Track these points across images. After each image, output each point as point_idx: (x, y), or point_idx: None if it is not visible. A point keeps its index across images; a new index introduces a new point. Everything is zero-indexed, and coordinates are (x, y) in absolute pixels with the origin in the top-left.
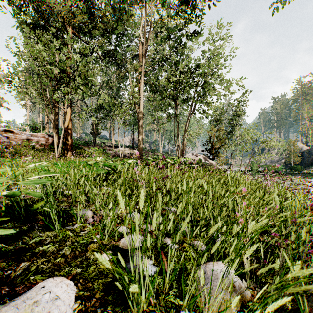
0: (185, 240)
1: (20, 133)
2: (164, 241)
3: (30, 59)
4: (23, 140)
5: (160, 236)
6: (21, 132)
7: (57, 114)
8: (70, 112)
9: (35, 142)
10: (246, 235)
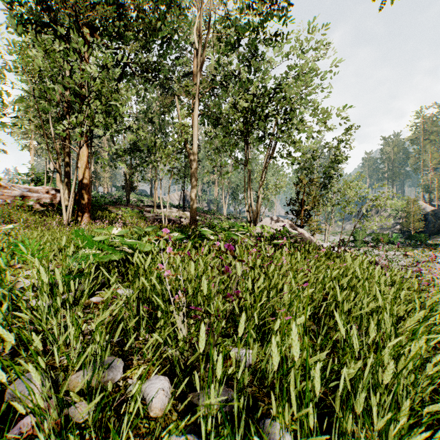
0: None
1: (10, 186)
2: None
3: (19, 71)
4: (15, 197)
5: None
6: (12, 185)
7: (68, 158)
8: (86, 155)
9: (34, 200)
10: None
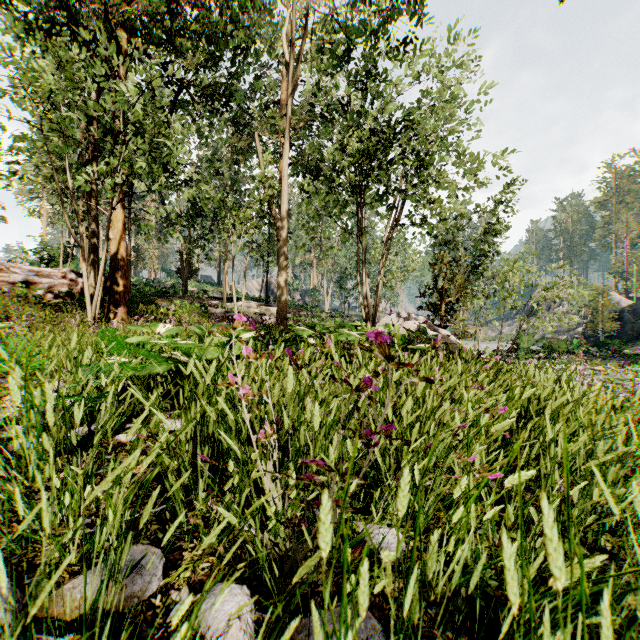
0: None
1: (8, 267)
2: None
3: (19, 92)
4: (15, 283)
5: None
6: (11, 265)
7: (95, 226)
8: (122, 221)
9: (44, 289)
10: None
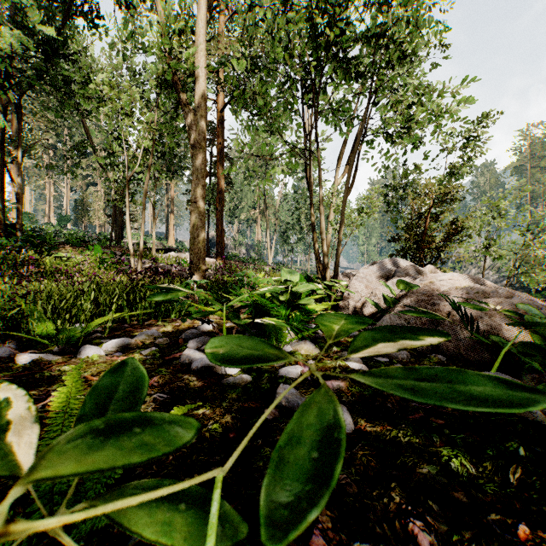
0: None
1: None
2: None
3: None
4: None
5: None
6: None
7: None
8: None
9: None
10: None
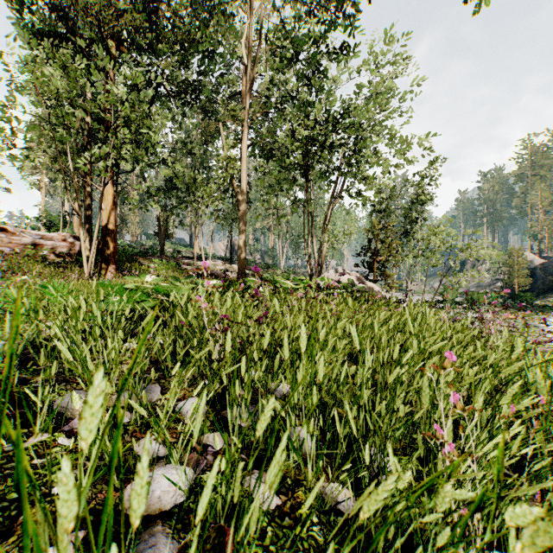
0: (301, 480)
1: (19, 232)
2: (246, 485)
3: (32, 94)
4: (25, 245)
5: (223, 490)
6: (21, 230)
7: (89, 198)
8: (112, 194)
9: (48, 249)
10: (487, 530)
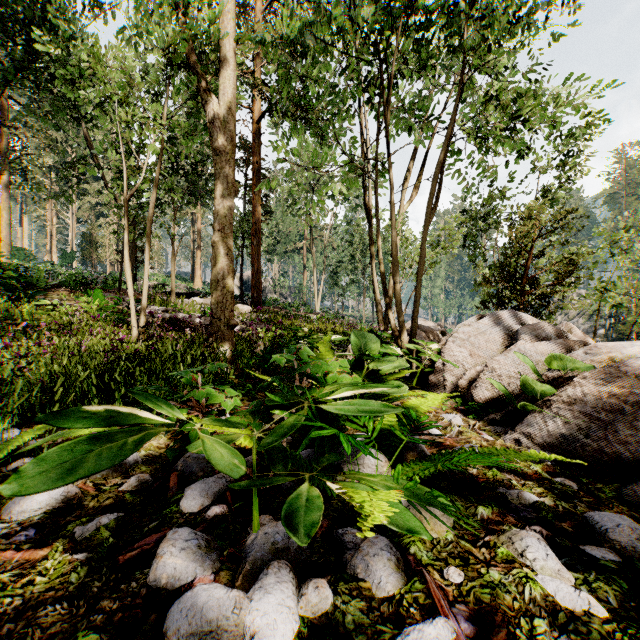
0: None
1: None
2: None
3: None
4: None
5: None
6: None
7: None
8: None
9: None
10: None
